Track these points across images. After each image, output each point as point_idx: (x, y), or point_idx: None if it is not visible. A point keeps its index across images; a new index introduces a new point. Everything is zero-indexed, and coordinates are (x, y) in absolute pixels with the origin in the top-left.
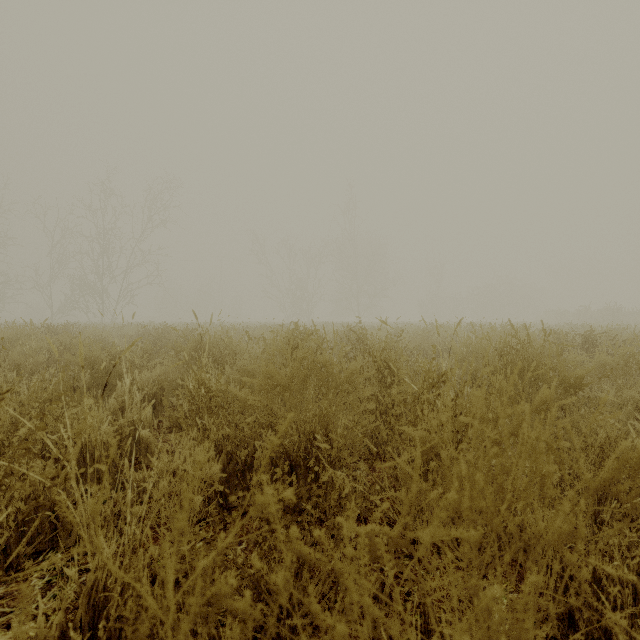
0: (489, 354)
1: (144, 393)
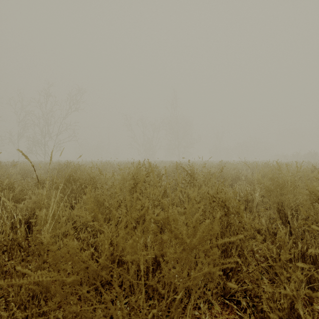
0: (294, 187)
1: (10, 221)
